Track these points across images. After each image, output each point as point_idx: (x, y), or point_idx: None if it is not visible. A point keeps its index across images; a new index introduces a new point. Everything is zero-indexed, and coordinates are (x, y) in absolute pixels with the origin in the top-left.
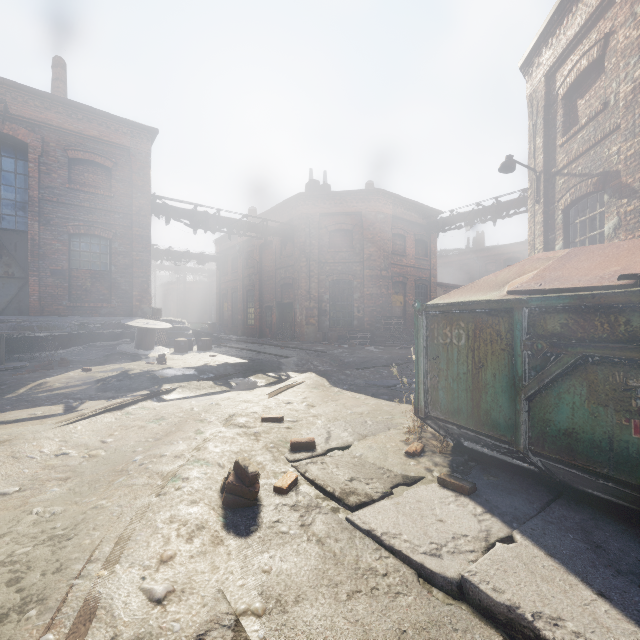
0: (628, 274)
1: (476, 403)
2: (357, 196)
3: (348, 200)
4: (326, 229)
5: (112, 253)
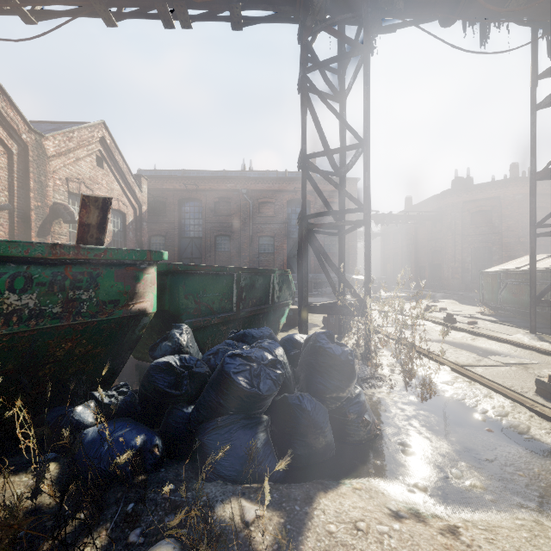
0: (515, 267)
1: (492, 296)
2: (495, 185)
3: (487, 189)
4: (468, 212)
5: None
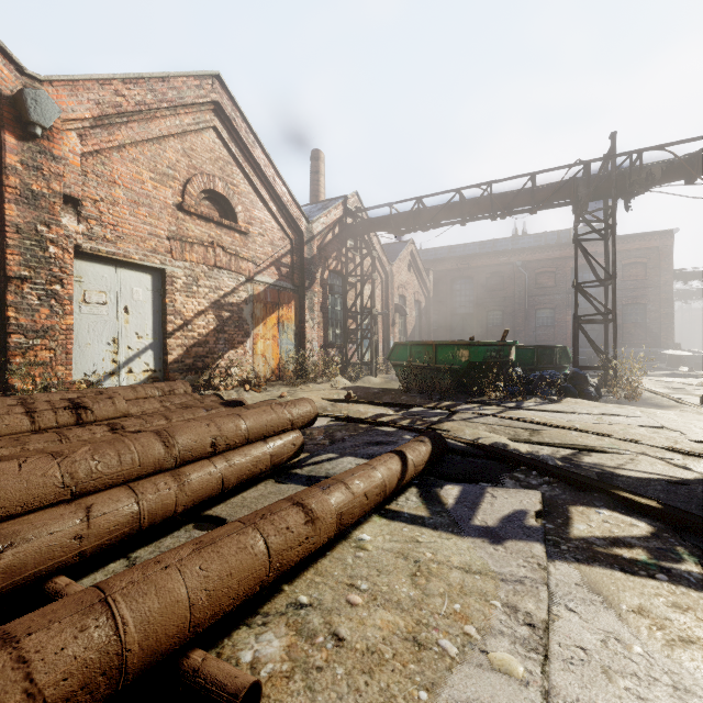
0: None
1: None
2: None
3: None
4: None
5: (646, 312)
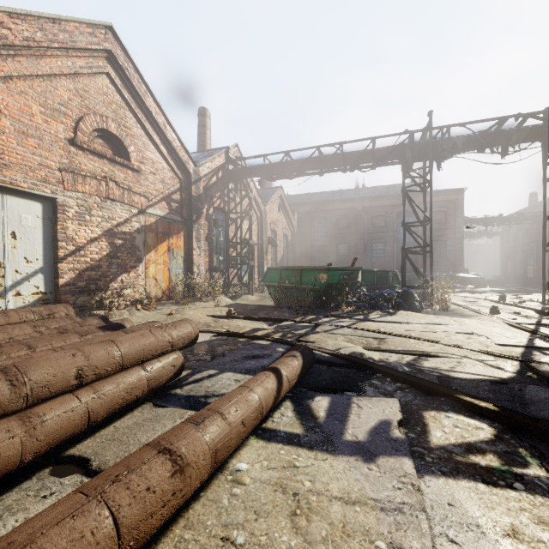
0: None
1: None
2: None
3: None
4: None
5: (446, 246)
